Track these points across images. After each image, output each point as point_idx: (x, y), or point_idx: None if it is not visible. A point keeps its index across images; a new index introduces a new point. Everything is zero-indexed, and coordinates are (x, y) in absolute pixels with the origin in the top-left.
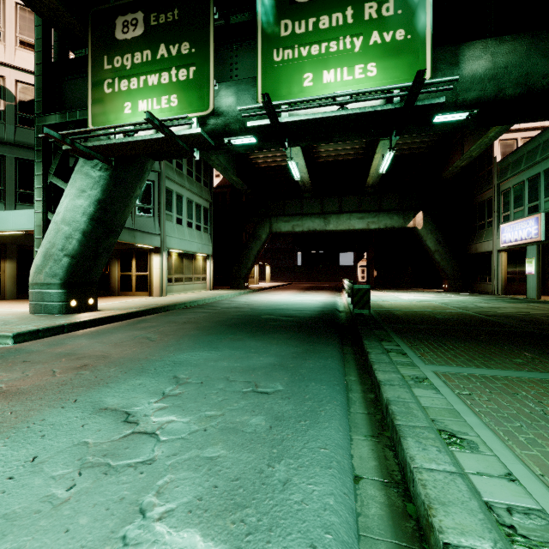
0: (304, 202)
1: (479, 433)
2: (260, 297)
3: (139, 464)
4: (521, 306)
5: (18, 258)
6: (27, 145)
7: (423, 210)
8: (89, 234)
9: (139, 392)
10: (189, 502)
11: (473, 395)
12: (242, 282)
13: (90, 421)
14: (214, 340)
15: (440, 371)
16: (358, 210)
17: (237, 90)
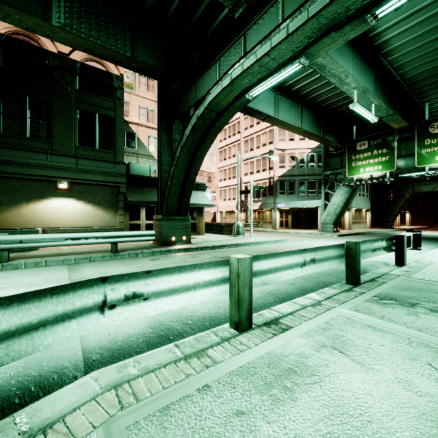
0: None
1: None
2: None
3: None
4: None
5: (291, 214)
6: (302, 174)
7: None
8: (342, 208)
9: None
10: None
11: None
12: (389, 225)
13: None
14: None
15: None
16: None
17: (405, 160)
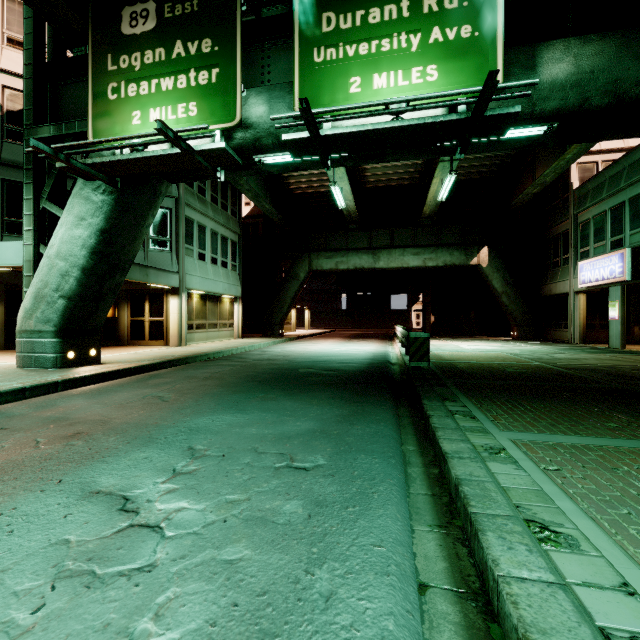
0: (349, 234)
1: (578, 524)
2: (298, 346)
3: (134, 572)
4: (604, 357)
5: (6, 300)
6: (17, 164)
7: (488, 245)
8: (90, 271)
9: (143, 469)
10: (198, 629)
11: (564, 470)
12: (276, 329)
13: (76, 510)
14: (241, 399)
15: (519, 438)
16: (412, 245)
17: (269, 97)
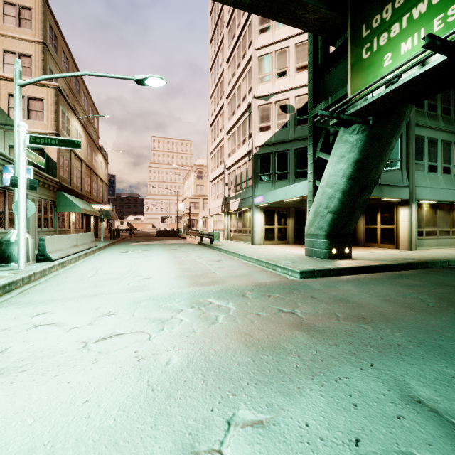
0: None
1: None
2: None
3: None
4: None
5: (295, 216)
6: (301, 138)
7: None
8: (347, 193)
9: None
10: None
11: None
12: None
13: (405, 414)
14: None
15: None
16: None
17: None
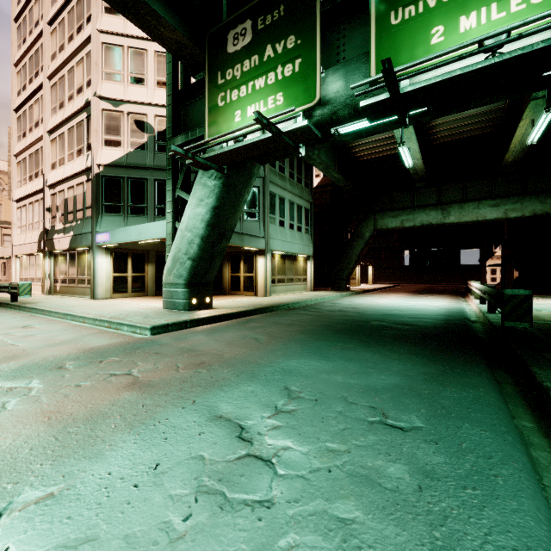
0: (415, 192)
1: None
2: (364, 300)
3: (256, 504)
4: None
5: (156, 262)
6: (162, 167)
7: None
8: (206, 239)
9: (251, 401)
10: None
11: None
12: (343, 284)
13: (206, 430)
14: (323, 347)
15: None
16: (490, 196)
17: (345, 72)
